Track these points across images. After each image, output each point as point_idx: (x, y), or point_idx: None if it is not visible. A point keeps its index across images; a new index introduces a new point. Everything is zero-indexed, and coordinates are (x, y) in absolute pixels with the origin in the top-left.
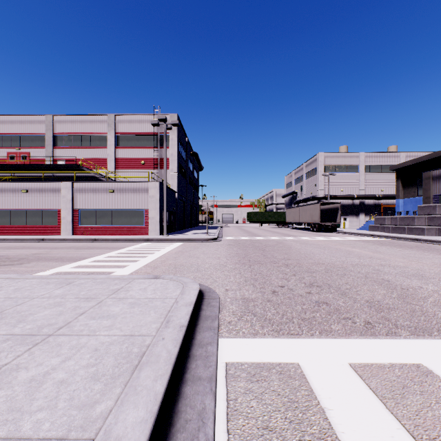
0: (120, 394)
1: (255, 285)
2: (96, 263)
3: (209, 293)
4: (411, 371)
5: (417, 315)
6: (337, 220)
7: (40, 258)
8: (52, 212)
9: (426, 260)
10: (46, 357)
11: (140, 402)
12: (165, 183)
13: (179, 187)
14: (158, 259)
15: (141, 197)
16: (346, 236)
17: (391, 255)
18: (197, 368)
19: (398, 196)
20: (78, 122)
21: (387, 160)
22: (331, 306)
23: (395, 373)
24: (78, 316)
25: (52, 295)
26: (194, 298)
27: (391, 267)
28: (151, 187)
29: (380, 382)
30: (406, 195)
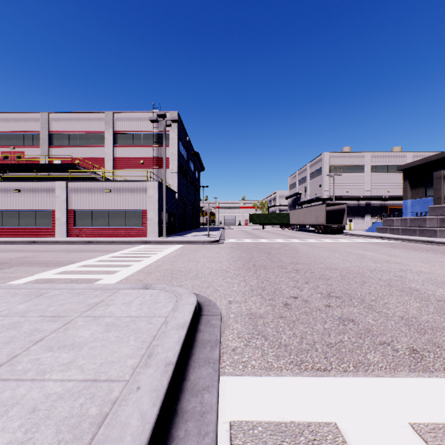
0: None
1: (264, 296)
2: (83, 268)
3: (208, 307)
4: None
5: None
6: (344, 222)
7: (24, 263)
8: (45, 213)
9: None
10: None
11: None
12: (164, 183)
13: (180, 187)
14: (153, 263)
15: (139, 197)
16: (353, 238)
17: (409, 259)
18: (186, 438)
19: (406, 197)
20: (75, 120)
21: (394, 160)
22: (360, 325)
23: None
24: (31, 345)
25: (12, 311)
26: (189, 316)
27: (414, 272)
28: (149, 186)
29: None
30: (414, 196)
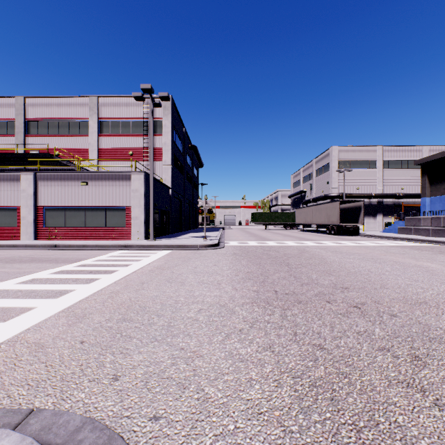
0: None
1: None
2: None
3: None
4: None
5: None
6: (360, 221)
7: None
8: (9, 210)
9: None
10: None
11: None
12: (151, 173)
13: (174, 182)
14: (108, 288)
15: (122, 191)
16: (376, 240)
17: None
18: None
19: (424, 194)
20: (55, 106)
21: (408, 154)
22: None
23: None
24: None
25: None
26: None
27: None
28: (134, 178)
29: None
30: (434, 193)
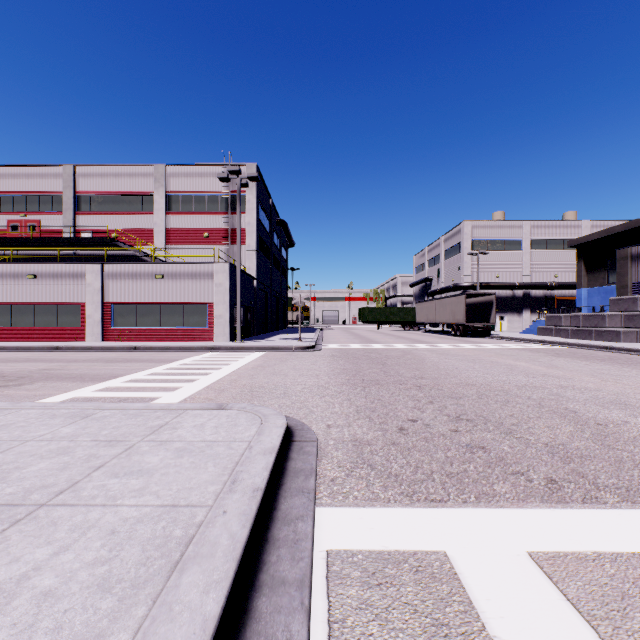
0: (143, 619)
1: (373, 419)
2: (132, 384)
3: (301, 432)
4: (631, 566)
5: (628, 467)
6: (492, 320)
7: (51, 376)
8: (71, 308)
9: (628, 379)
10: (28, 547)
11: (177, 636)
12: (238, 265)
13: (259, 270)
14: (226, 377)
15: (203, 285)
16: (504, 342)
17: (575, 372)
18: (279, 562)
19: (580, 285)
20: (112, 177)
21: (563, 231)
22: (492, 453)
23: (606, 571)
24: (91, 472)
25: (57, 435)
26: (278, 440)
27: (577, 389)
28: (217, 270)
29: (583, 588)
30: (592, 283)
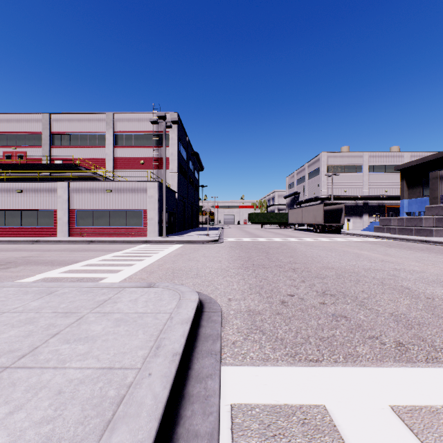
0: None
1: (262, 294)
2: (88, 267)
3: (209, 305)
4: None
5: None
6: (342, 221)
7: (30, 262)
8: (47, 213)
9: (442, 263)
10: None
11: None
12: (164, 183)
13: (179, 187)
14: (155, 263)
15: (140, 197)
16: (351, 237)
17: (404, 259)
18: (193, 416)
19: (403, 197)
20: (76, 121)
21: (391, 160)
22: (352, 321)
23: None
24: (49, 338)
25: (27, 308)
26: (192, 312)
27: (407, 271)
28: (150, 186)
29: (440, 439)
30: (411, 195)
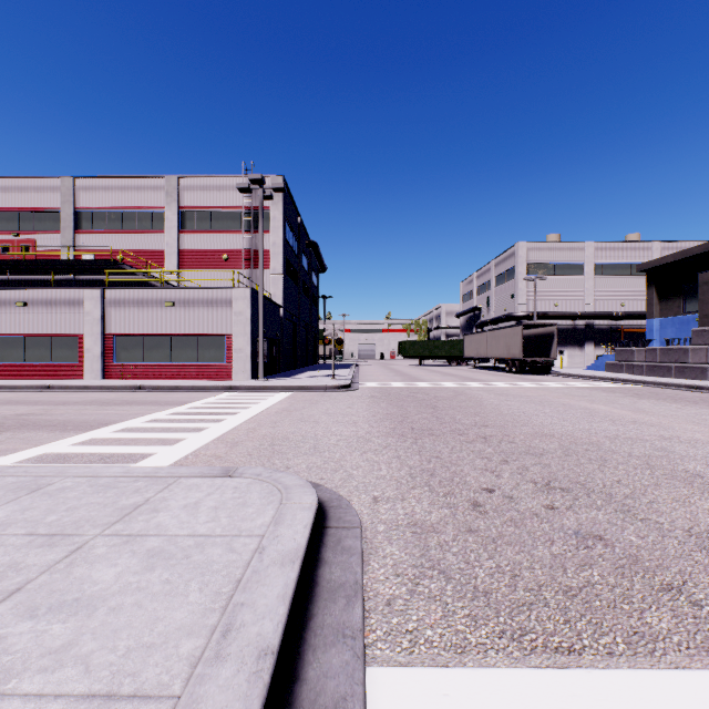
0: None
1: (434, 487)
2: (124, 434)
3: (338, 512)
4: None
5: None
6: (552, 354)
7: (26, 424)
8: (67, 340)
9: None
10: None
11: None
12: (260, 290)
13: (286, 298)
14: (242, 425)
15: (221, 314)
16: (569, 380)
17: (670, 418)
18: None
19: (651, 314)
20: (117, 190)
21: (631, 254)
22: (617, 549)
23: None
24: None
25: None
26: (304, 535)
27: (685, 442)
28: (237, 297)
29: None
30: (665, 312)
